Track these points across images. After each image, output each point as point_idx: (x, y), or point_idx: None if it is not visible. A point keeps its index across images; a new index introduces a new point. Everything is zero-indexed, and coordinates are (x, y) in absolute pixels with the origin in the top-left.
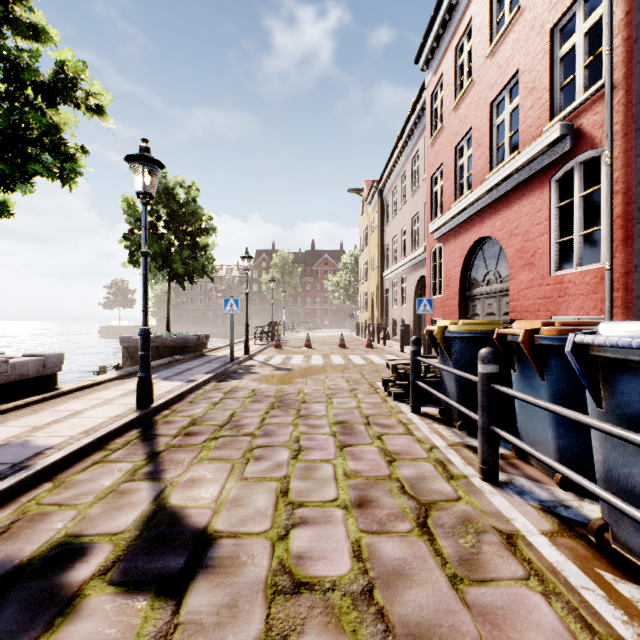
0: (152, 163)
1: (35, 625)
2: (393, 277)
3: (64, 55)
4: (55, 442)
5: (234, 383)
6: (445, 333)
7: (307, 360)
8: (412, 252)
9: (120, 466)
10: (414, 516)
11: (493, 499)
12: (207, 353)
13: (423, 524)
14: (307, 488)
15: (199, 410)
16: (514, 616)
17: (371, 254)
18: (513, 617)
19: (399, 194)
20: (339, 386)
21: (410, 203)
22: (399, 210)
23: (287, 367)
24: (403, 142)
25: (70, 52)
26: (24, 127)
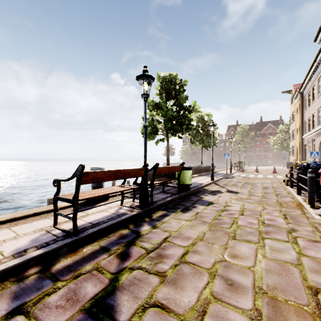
0: (214, 125)
1: (221, 193)
2: (308, 138)
3: (192, 102)
4: (202, 183)
5: (230, 179)
6: (297, 164)
7: (256, 176)
8: (317, 127)
9: (216, 186)
10: (275, 195)
11: (295, 196)
12: (215, 172)
13: (276, 195)
14: (254, 191)
15: (224, 182)
16: (284, 199)
17: (296, 125)
18: (284, 199)
19: (311, 96)
20: (267, 182)
21: (316, 102)
22: (311, 104)
23: (247, 177)
24: (312, 71)
25: (194, 101)
26: (187, 121)
